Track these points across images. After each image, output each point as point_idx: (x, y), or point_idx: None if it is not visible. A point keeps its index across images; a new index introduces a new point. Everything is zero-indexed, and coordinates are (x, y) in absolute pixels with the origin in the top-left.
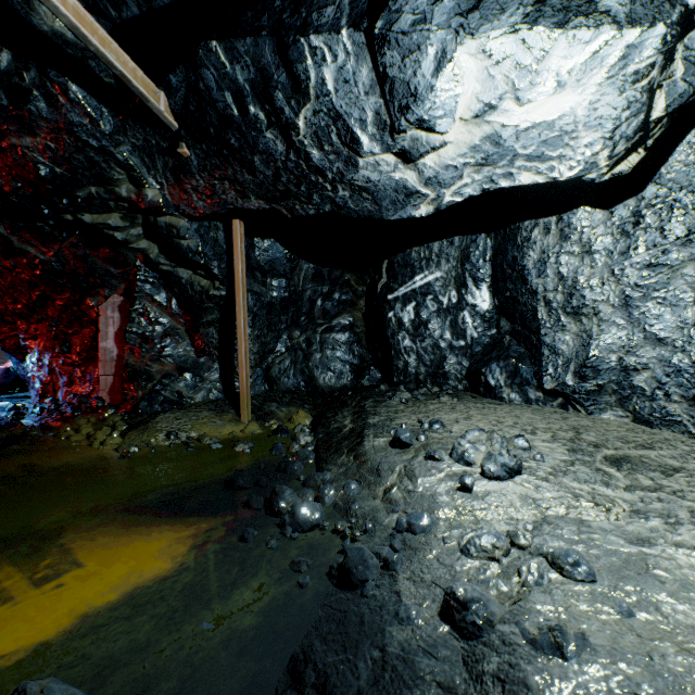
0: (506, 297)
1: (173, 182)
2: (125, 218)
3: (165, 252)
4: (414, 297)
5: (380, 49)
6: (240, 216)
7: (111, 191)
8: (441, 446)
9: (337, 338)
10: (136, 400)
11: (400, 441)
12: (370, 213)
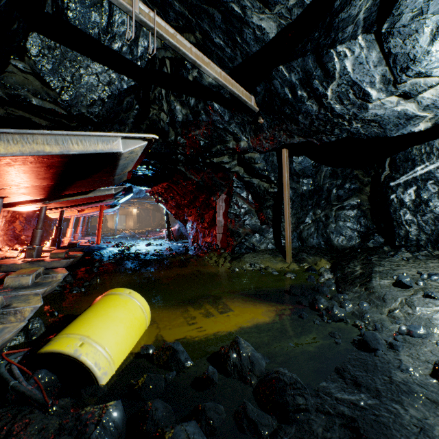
0: None
1: (253, 137)
2: (229, 157)
3: (246, 171)
4: (414, 182)
5: (385, 40)
6: (286, 146)
7: (225, 146)
8: (438, 290)
9: (347, 213)
10: (233, 246)
11: (401, 283)
12: (376, 134)
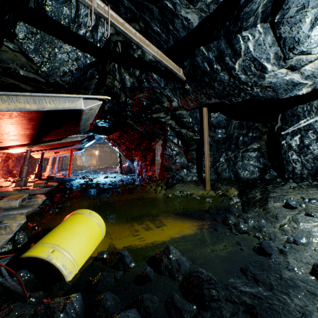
0: None
1: (182, 98)
2: (165, 114)
3: (177, 124)
4: (299, 132)
5: (277, 27)
6: (205, 106)
7: (161, 105)
8: (316, 211)
9: (250, 154)
10: (167, 178)
11: (289, 205)
12: (271, 96)
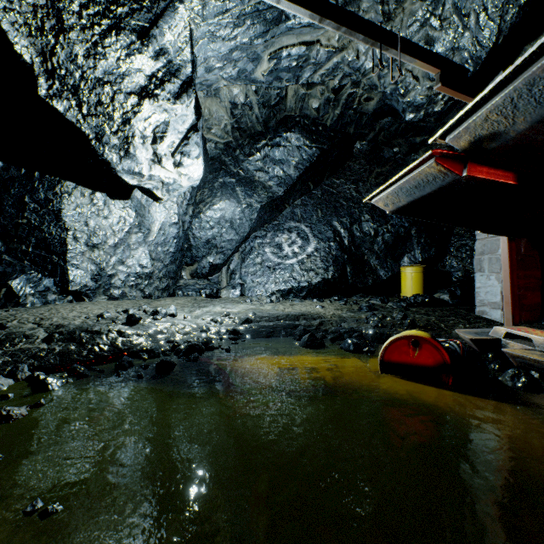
0: (19, 222)
1: None
2: None
3: None
4: None
5: (195, 132)
6: None
7: None
8: (145, 316)
9: None
10: None
11: (140, 319)
12: (112, 161)
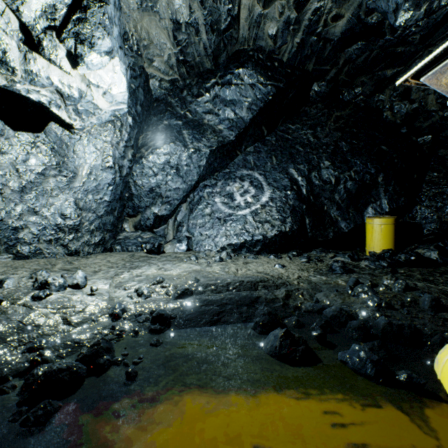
0: None
1: None
2: None
3: None
4: None
5: None
6: None
7: None
8: (23, 292)
9: None
10: None
11: None
12: None
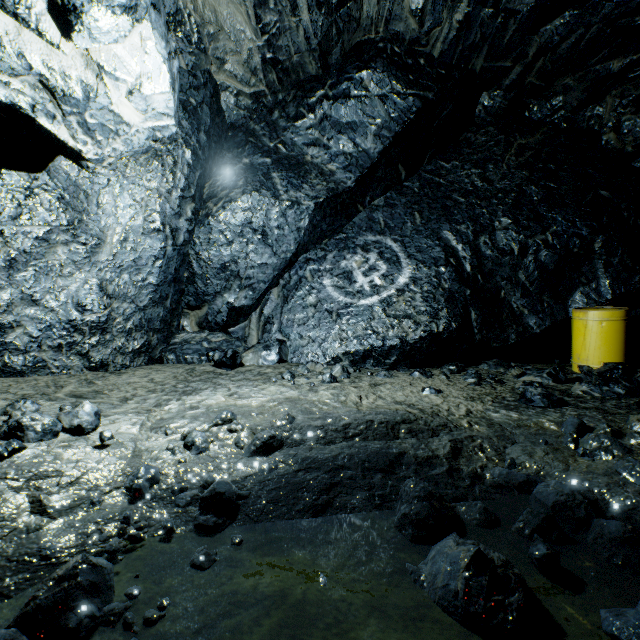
0: None
1: None
2: None
3: None
4: None
5: None
6: None
7: None
8: None
9: None
10: None
11: None
12: None
